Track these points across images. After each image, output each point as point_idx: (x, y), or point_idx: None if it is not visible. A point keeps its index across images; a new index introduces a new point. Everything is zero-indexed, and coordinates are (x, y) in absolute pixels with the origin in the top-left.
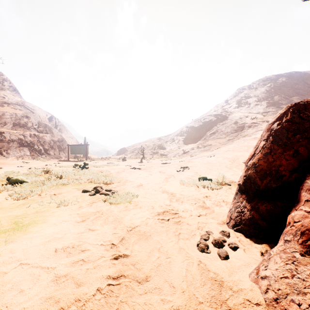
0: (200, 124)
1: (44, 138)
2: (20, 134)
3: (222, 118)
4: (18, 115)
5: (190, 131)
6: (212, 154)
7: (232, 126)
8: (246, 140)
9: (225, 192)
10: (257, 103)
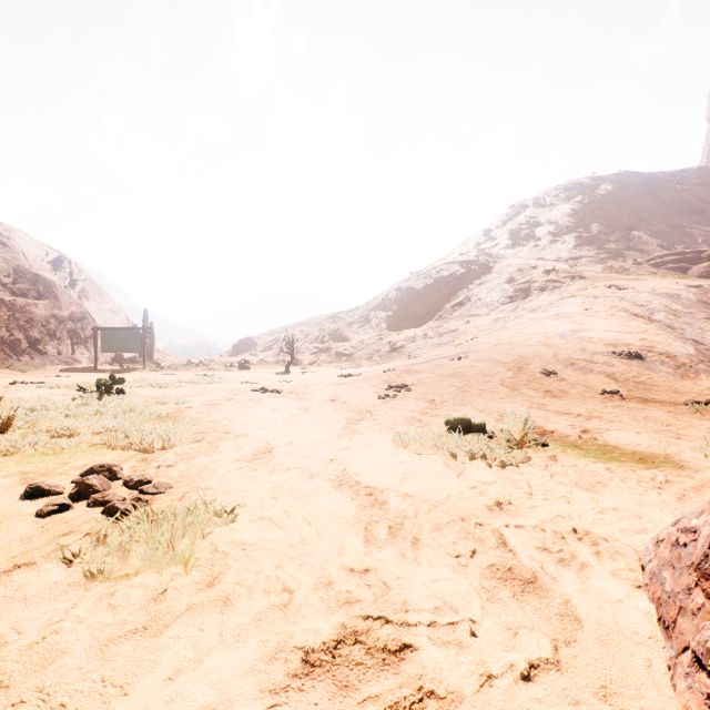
0: (429, 282)
1: (31, 311)
2: None
3: (479, 271)
4: None
5: (405, 299)
6: (463, 353)
7: (502, 288)
8: (539, 320)
9: (550, 476)
10: (555, 238)
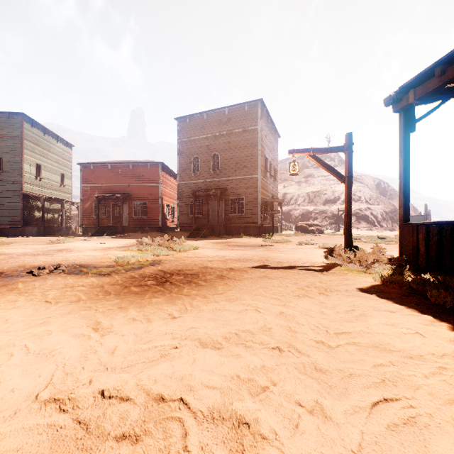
0: None
1: (376, 210)
2: (357, 209)
3: None
4: (352, 191)
5: None
6: None
7: None
8: None
9: None
10: None
